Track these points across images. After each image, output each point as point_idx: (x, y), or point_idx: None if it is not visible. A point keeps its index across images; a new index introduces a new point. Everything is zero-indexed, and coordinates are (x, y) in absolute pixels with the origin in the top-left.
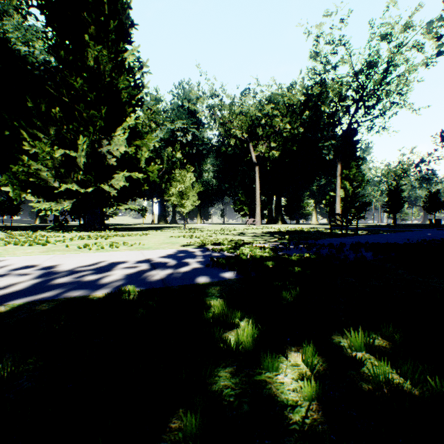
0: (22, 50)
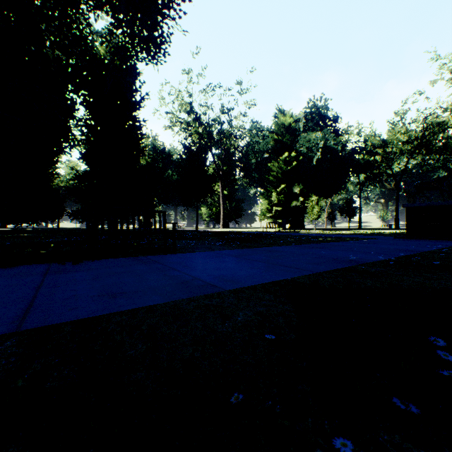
0: (302, 149)
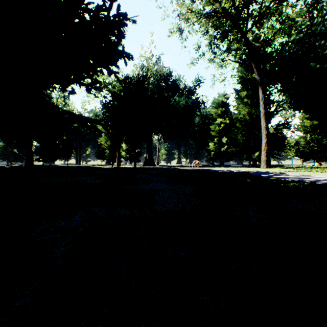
0: None
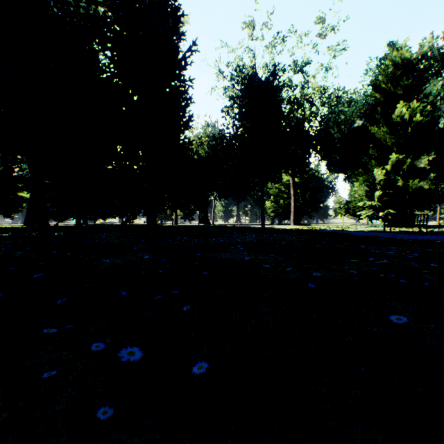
0: None
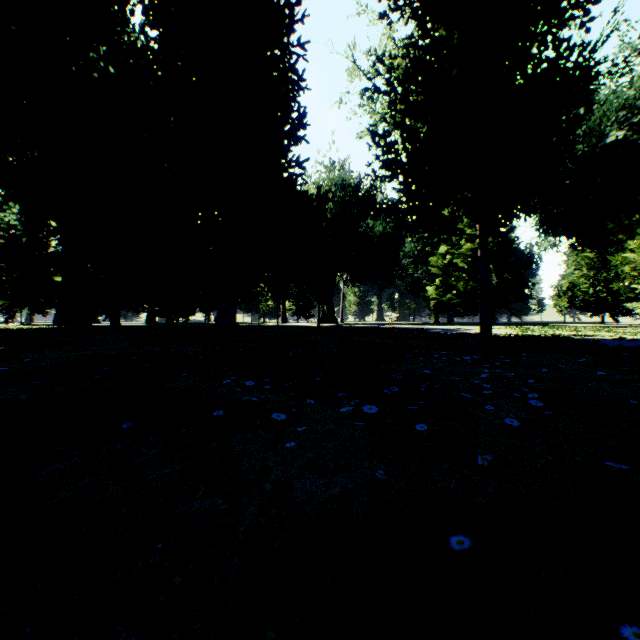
0: None
